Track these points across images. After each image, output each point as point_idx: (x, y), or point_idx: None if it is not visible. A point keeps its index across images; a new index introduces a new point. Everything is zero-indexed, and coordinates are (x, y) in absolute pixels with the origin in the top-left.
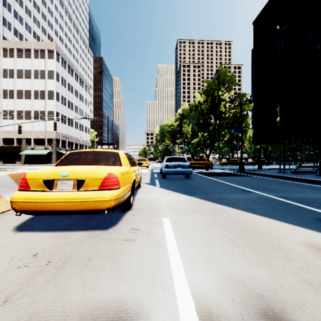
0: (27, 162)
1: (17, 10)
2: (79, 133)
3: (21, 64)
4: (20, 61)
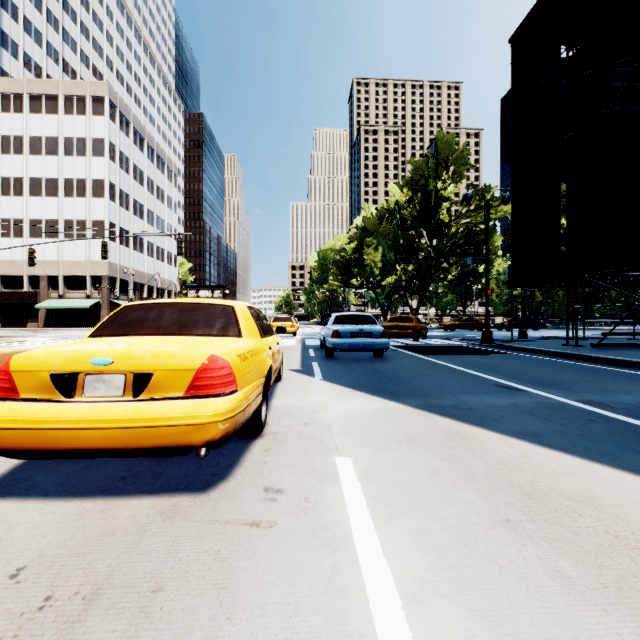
0: (51, 324)
1: (31, 17)
2: (157, 265)
3: (39, 127)
4: (36, 121)
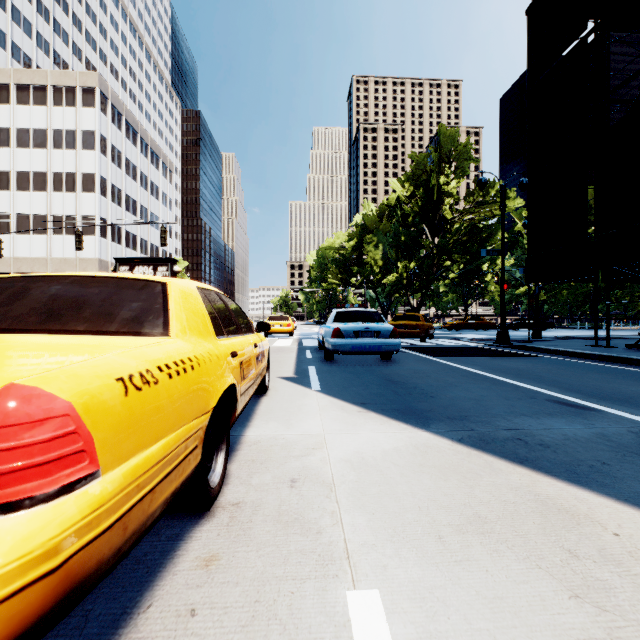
0: None
1: (20, 6)
2: None
3: (26, 118)
4: (23, 112)
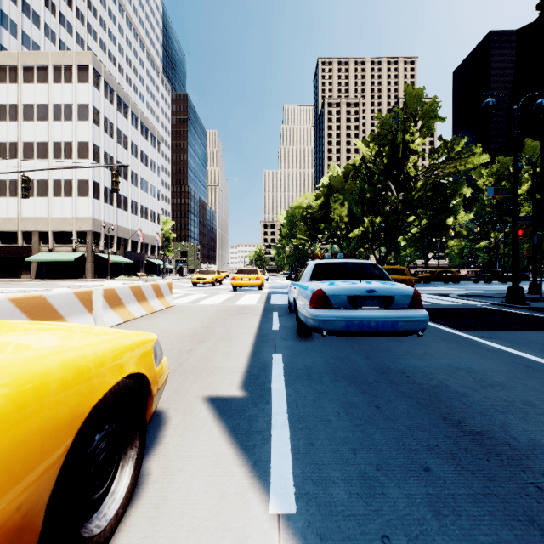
0: (42, 276)
1: (29, 0)
2: (141, 222)
3: (31, 95)
4: (28, 90)
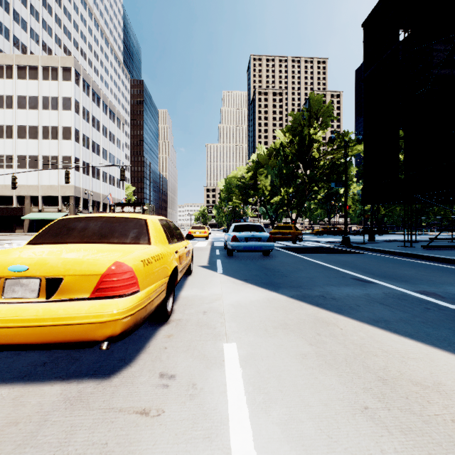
0: (33, 231)
1: (19, 10)
2: (109, 188)
3: (24, 89)
4: (22, 84)
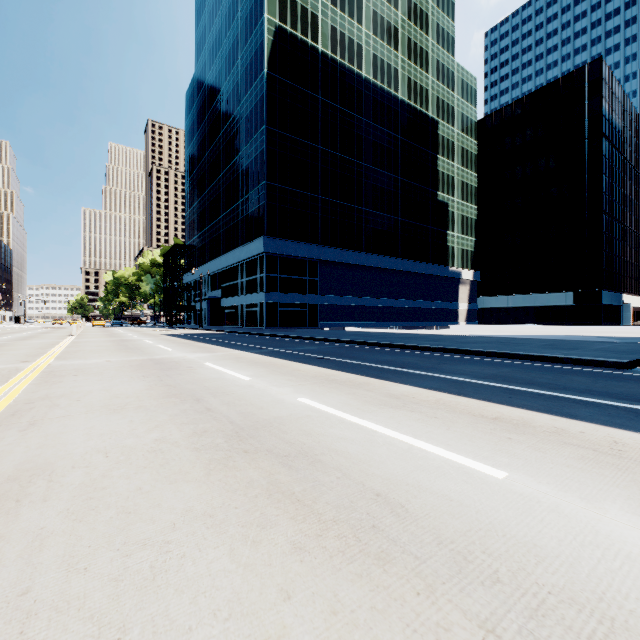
0: None
1: None
2: None
3: None
4: None
